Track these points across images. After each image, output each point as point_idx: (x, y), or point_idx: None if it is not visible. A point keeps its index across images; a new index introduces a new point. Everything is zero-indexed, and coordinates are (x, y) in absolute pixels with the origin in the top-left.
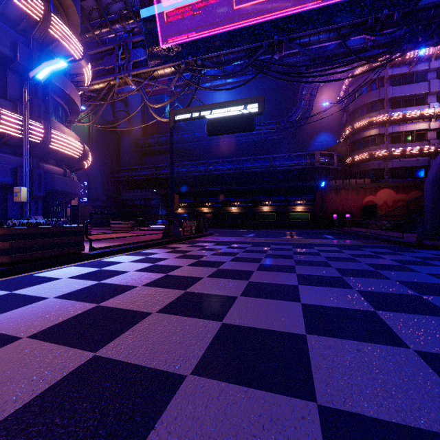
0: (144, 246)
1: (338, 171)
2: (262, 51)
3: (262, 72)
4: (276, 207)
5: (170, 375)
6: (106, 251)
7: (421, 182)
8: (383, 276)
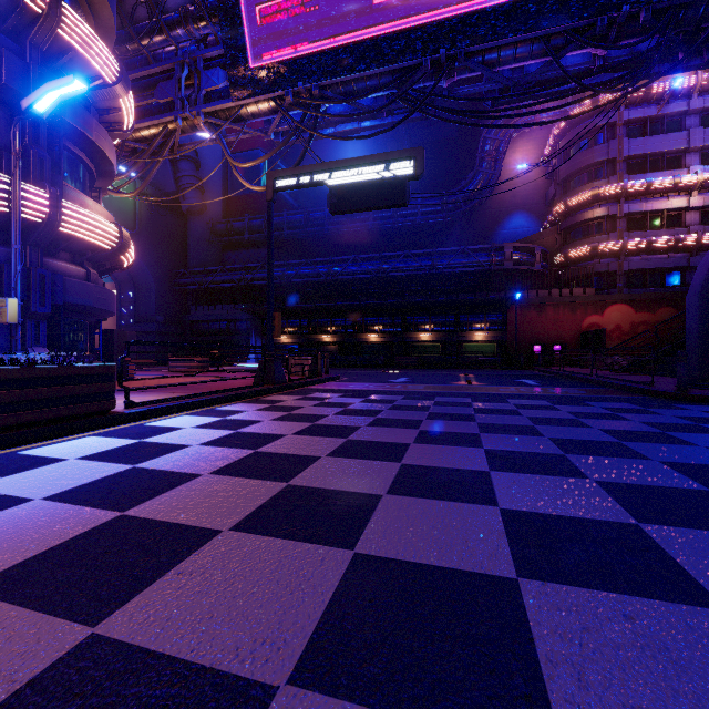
0: (222, 399)
1: (542, 276)
2: (420, 74)
3: (420, 110)
4: (442, 333)
5: (242, 687)
6: (155, 409)
7: (675, 293)
8: (635, 452)
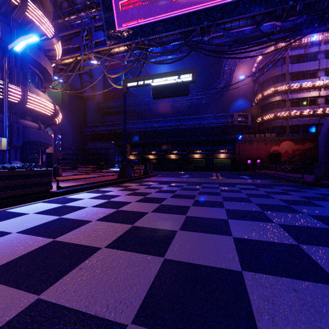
0: (102, 185)
1: (251, 128)
2: (195, 33)
3: (194, 50)
4: (205, 154)
5: (110, 325)
6: (71, 190)
7: (313, 136)
8: (296, 210)
